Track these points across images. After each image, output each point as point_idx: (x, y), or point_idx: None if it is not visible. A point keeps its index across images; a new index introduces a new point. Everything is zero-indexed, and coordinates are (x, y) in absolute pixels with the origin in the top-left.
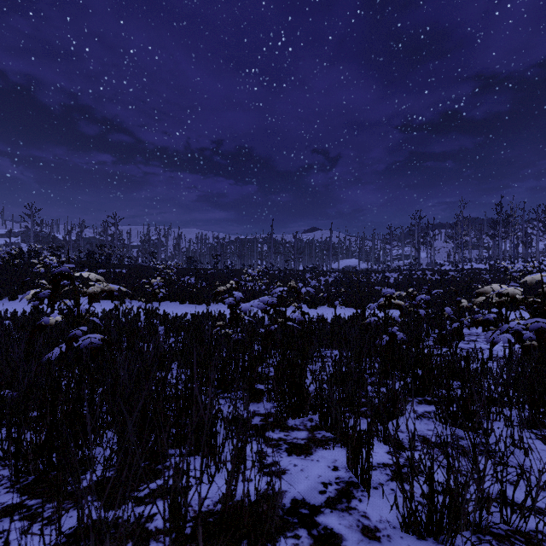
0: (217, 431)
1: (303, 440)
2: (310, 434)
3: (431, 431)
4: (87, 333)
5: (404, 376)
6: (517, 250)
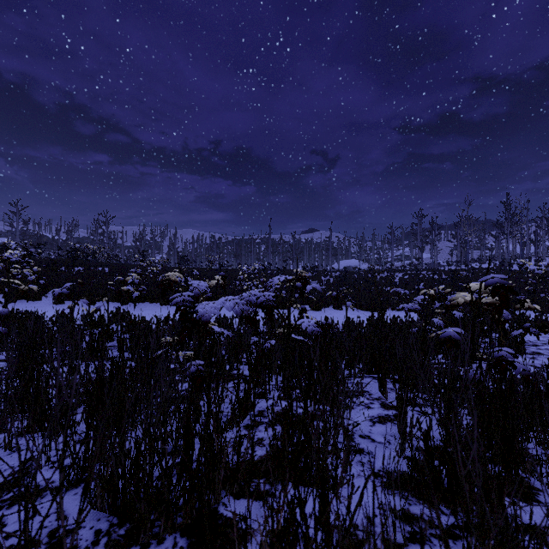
0: None
1: None
2: None
3: None
4: None
5: None
6: (523, 249)
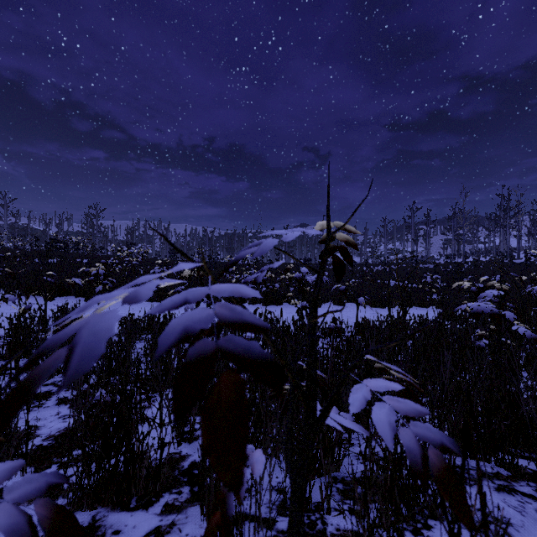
0: None
1: None
2: None
3: None
4: None
5: None
6: None
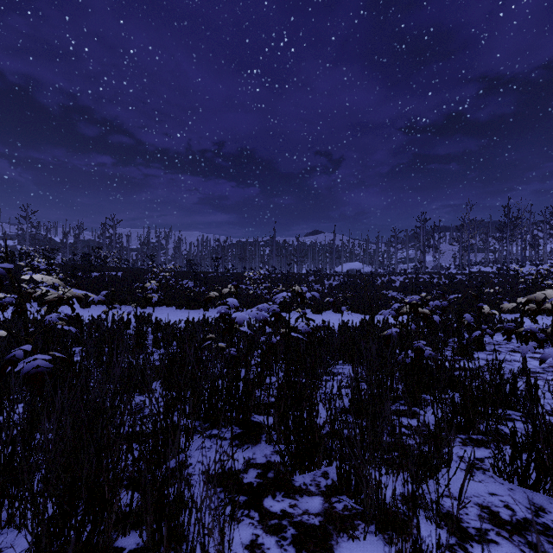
0: (181, 531)
1: (317, 517)
2: (326, 503)
3: (495, 496)
4: (34, 353)
5: (442, 407)
6: (524, 253)
